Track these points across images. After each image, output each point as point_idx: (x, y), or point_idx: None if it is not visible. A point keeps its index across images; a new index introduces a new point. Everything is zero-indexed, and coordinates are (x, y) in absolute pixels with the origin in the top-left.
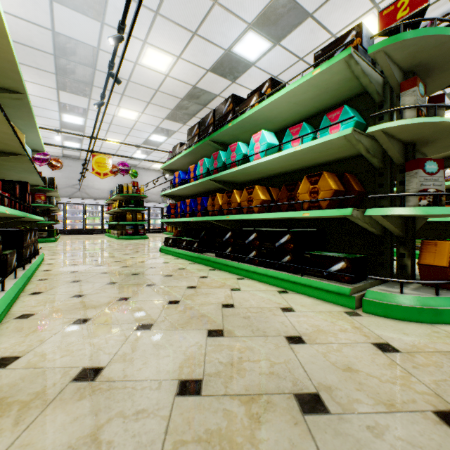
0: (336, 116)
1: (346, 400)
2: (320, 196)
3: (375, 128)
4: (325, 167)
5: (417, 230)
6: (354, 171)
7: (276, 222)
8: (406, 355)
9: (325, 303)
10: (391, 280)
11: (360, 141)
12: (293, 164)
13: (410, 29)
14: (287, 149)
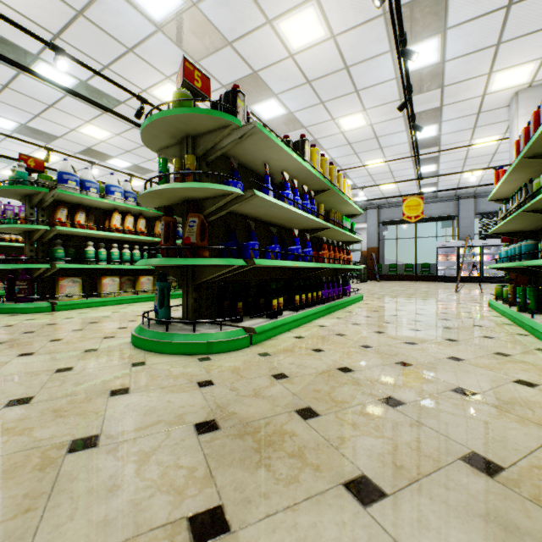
0: None
1: None
2: None
3: None
4: None
5: None
6: None
7: None
8: None
9: None
10: None
11: None
12: None
13: None
14: None
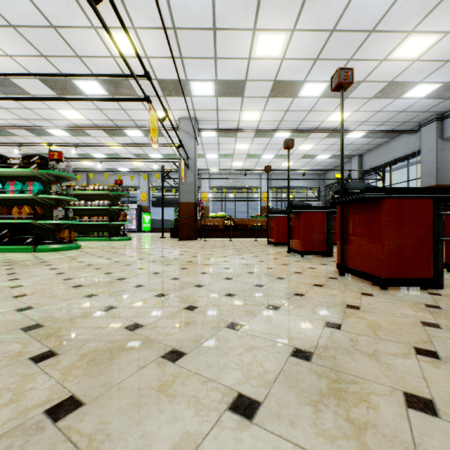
0: (32, 184)
1: (15, 258)
2: (23, 214)
3: (41, 196)
4: (30, 201)
5: (99, 228)
6: (42, 205)
7: (2, 224)
8: (38, 255)
9: (23, 253)
10: (46, 242)
11: (37, 198)
12: (11, 198)
13: (61, 161)
14: (7, 194)
